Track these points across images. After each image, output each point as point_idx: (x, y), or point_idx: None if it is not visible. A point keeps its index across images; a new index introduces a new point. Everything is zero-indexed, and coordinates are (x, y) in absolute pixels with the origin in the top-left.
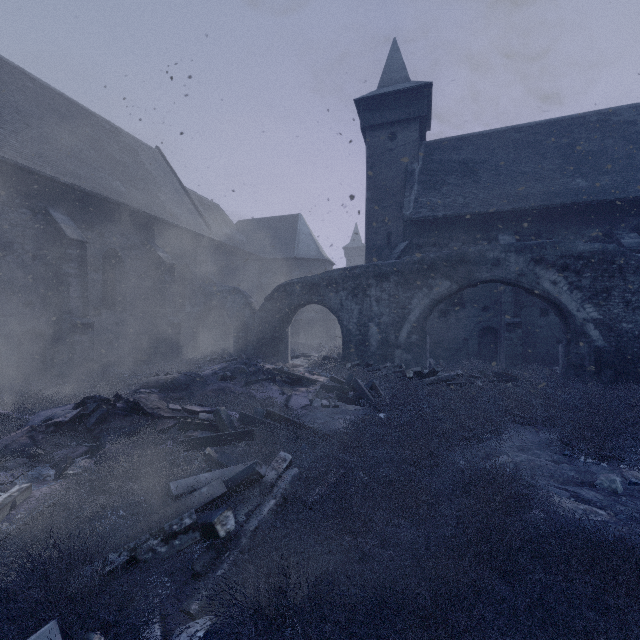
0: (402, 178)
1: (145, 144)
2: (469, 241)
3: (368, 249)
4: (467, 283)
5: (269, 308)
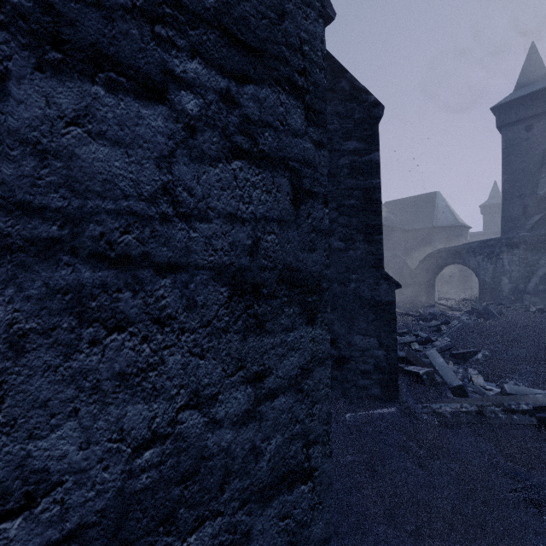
0: (539, 160)
1: None
2: None
3: (504, 219)
4: None
5: (422, 267)
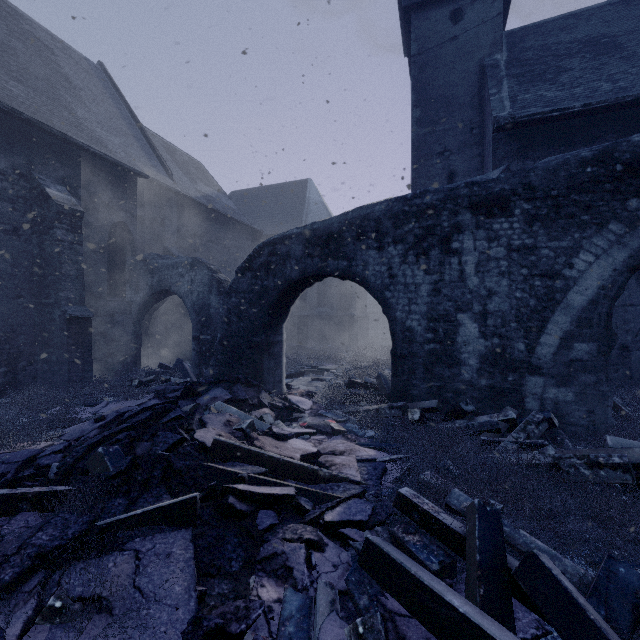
0: (474, 81)
1: (76, 51)
2: None
3: None
4: None
5: (244, 287)
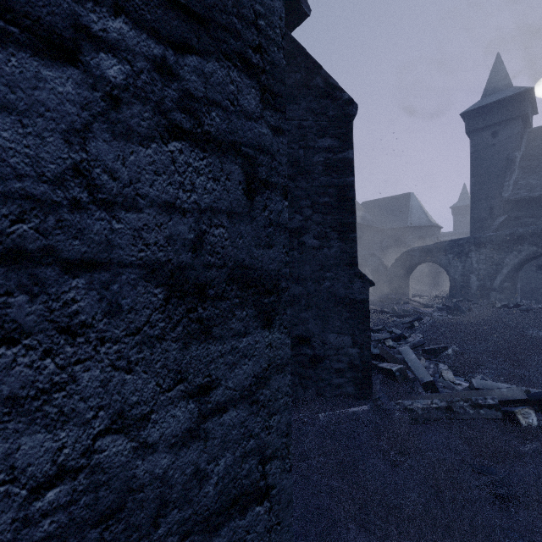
0: (504, 164)
1: None
2: None
3: (472, 220)
4: None
5: (397, 265)
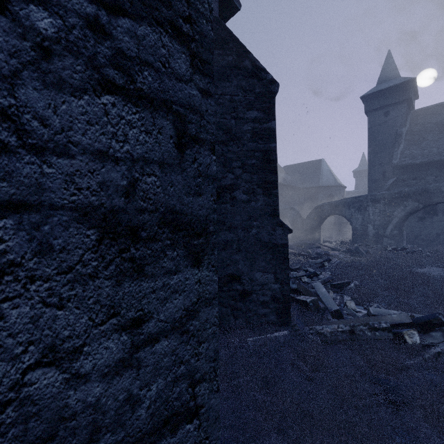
0: (393, 138)
1: None
2: (440, 175)
3: (369, 181)
4: (428, 203)
5: (311, 217)
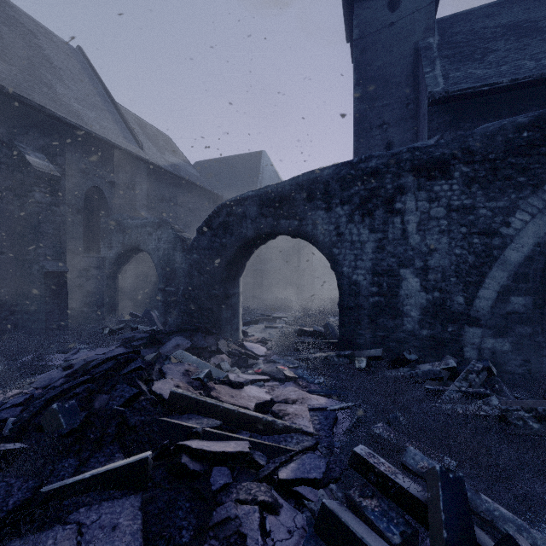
0: (409, 62)
1: (57, 36)
2: None
3: None
4: None
5: (204, 245)
